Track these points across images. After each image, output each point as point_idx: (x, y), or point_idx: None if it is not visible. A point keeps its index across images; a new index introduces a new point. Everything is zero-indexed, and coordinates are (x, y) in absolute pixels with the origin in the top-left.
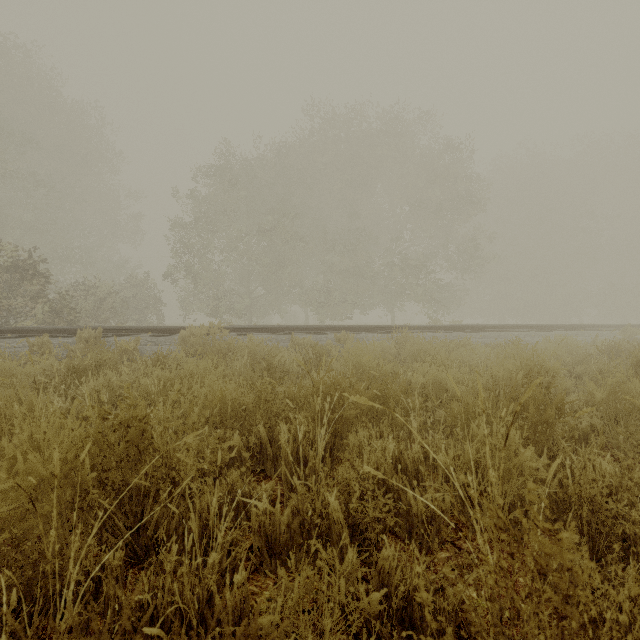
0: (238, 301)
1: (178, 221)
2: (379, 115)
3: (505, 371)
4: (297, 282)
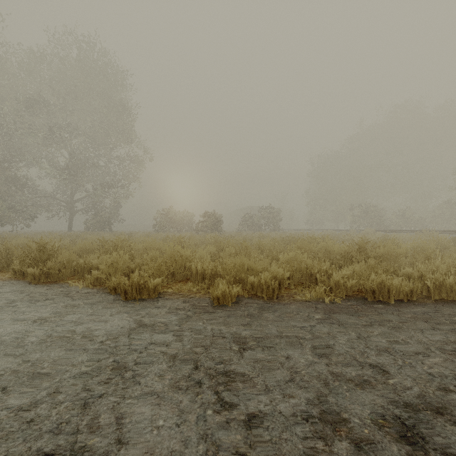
0: None
1: None
2: None
3: None
4: None
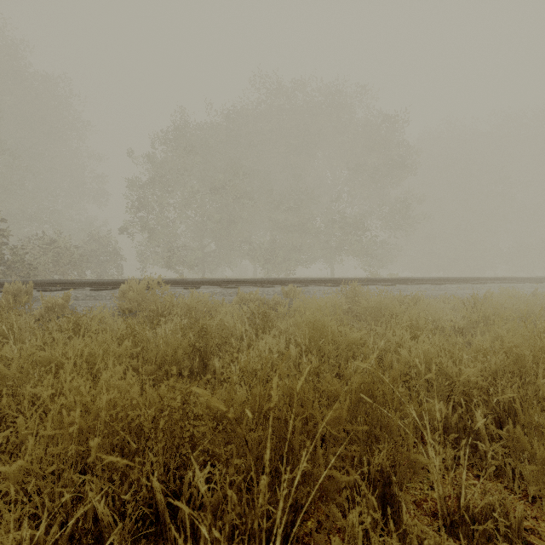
0: (192, 255)
1: (136, 181)
2: (320, 88)
3: (503, 340)
4: (246, 238)
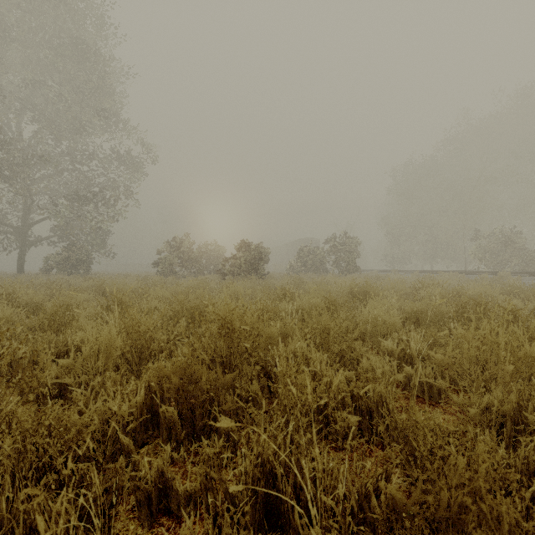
0: None
1: None
2: None
3: None
4: None
